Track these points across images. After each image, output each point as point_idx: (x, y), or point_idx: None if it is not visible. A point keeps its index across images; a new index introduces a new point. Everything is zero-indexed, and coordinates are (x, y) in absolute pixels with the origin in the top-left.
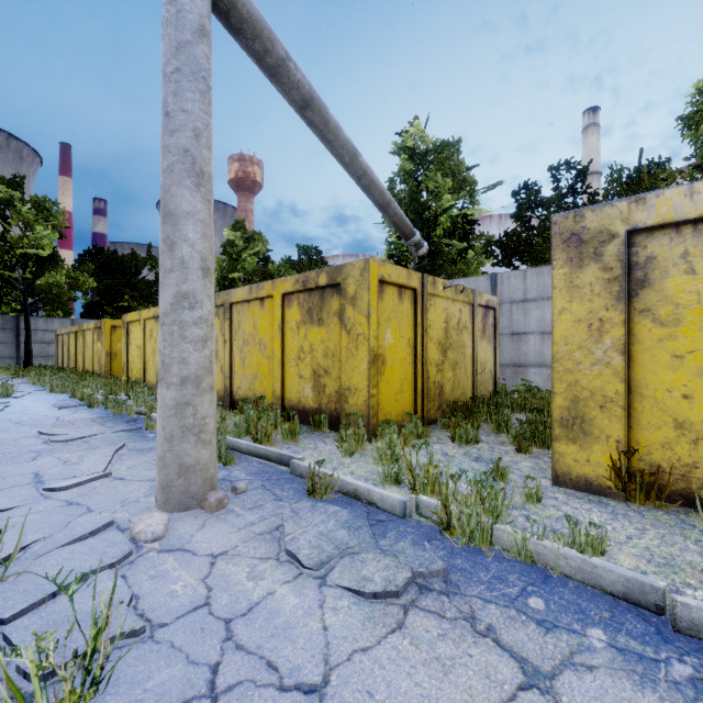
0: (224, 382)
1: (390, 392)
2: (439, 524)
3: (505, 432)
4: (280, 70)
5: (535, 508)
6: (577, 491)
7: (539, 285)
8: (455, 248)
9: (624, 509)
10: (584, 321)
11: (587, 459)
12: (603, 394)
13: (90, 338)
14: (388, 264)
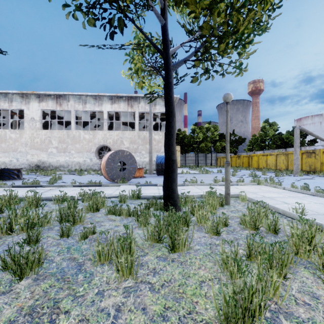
0: (286, 167)
1: None
2: None
3: None
4: (306, 132)
5: None
6: None
7: None
8: None
9: None
10: None
11: None
12: None
13: (234, 159)
14: None
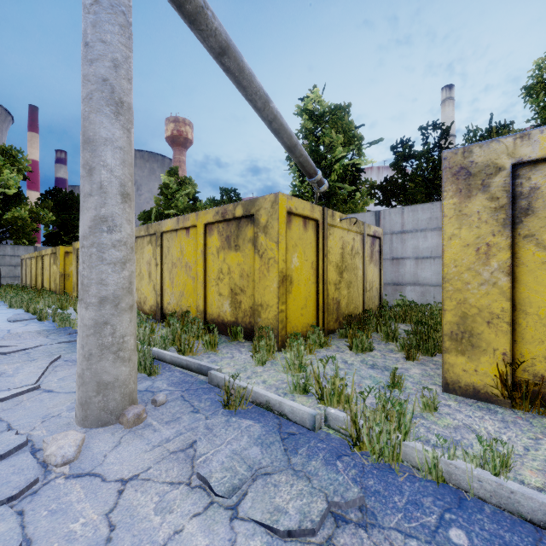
0: (156, 299)
1: (296, 308)
2: (347, 437)
3: (394, 341)
4: (199, 17)
5: (432, 416)
6: (465, 398)
7: (414, 219)
8: (345, 191)
9: (512, 416)
10: (472, 245)
11: (475, 369)
12: (490, 311)
13: (48, 262)
14: (295, 198)
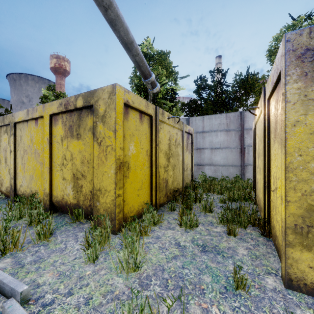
0: (10, 181)
1: (133, 190)
2: None
3: (214, 215)
4: None
5: None
6: (313, 297)
7: (210, 124)
8: (167, 106)
9: None
10: None
11: None
12: None
13: None
14: (132, 92)
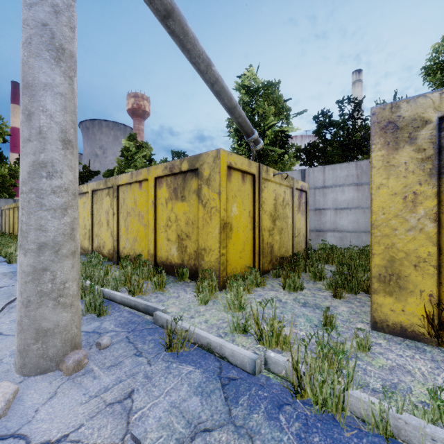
0: (113, 244)
1: (236, 251)
2: (288, 381)
3: (322, 281)
4: None
5: (366, 356)
6: (393, 336)
7: (334, 176)
8: (276, 154)
9: (440, 355)
10: (400, 194)
11: (402, 309)
12: (417, 255)
13: None
14: (234, 154)
